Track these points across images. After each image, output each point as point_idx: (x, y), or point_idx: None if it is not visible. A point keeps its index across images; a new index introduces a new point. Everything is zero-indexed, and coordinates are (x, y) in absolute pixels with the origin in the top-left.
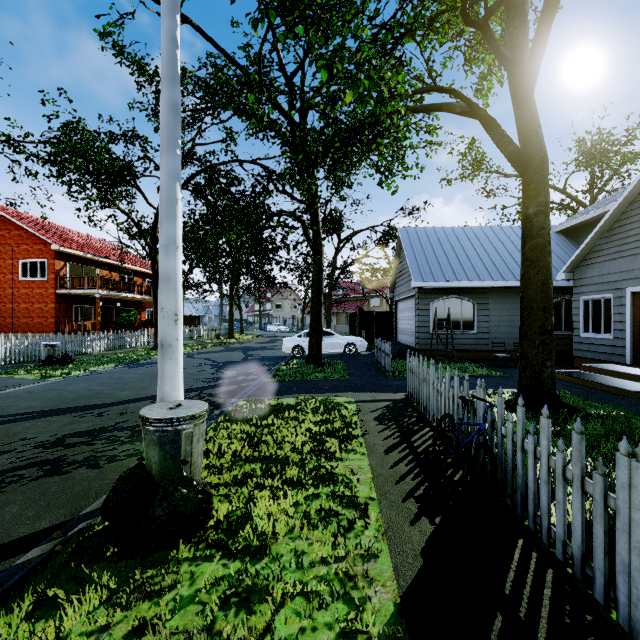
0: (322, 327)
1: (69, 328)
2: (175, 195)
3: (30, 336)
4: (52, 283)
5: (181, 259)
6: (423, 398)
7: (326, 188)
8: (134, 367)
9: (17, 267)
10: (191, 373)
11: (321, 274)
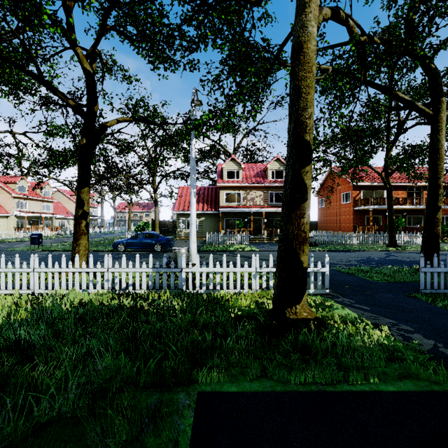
0: (438, 234)
1: (358, 229)
2: (191, 191)
3: (323, 232)
4: (352, 204)
5: (193, 209)
6: None
7: (324, 126)
8: (331, 252)
9: (341, 197)
10: (332, 258)
11: (434, 176)
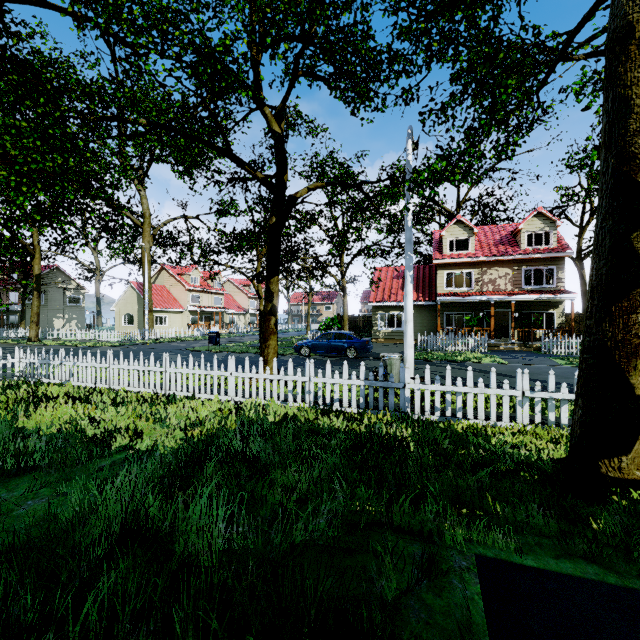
0: None
1: None
2: (406, 275)
3: None
4: None
5: (409, 299)
6: (560, 419)
7: None
8: None
9: None
10: None
11: None
